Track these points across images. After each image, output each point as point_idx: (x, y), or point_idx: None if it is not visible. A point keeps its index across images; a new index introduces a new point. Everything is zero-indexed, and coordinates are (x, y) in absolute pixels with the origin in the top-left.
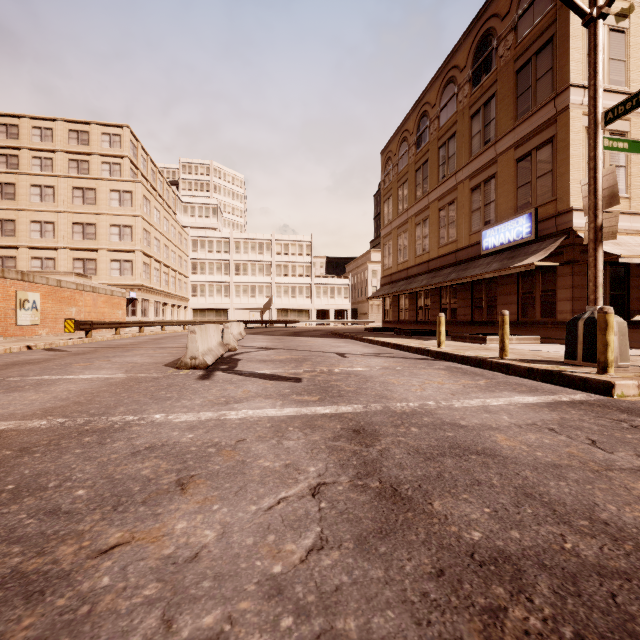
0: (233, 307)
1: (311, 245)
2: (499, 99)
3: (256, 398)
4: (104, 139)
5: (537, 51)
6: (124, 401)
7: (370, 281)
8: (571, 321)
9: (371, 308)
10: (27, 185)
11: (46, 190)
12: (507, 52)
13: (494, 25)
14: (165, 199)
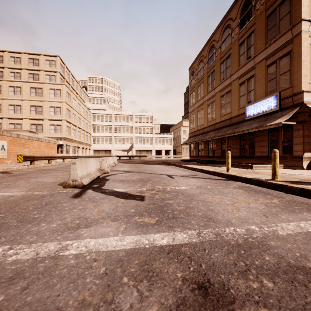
0: (113, 149)
1: (153, 118)
2: (256, 33)
3: (105, 220)
4: (46, 63)
5: (280, 3)
6: None
7: (182, 136)
8: None
9: (183, 149)
10: (7, 86)
11: (17, 89)
12: (261, 6)
13: None
14: (79, 94)
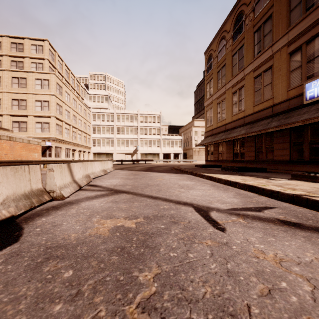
0: (116, 152)
1: (160, 117)
2: None
3: None
4: (32, 48)
5: None
6: None
7: (193, 137)
8: None
9: (194, 152)
10: None
11: None
12: None
13: None
14: (76, 89)
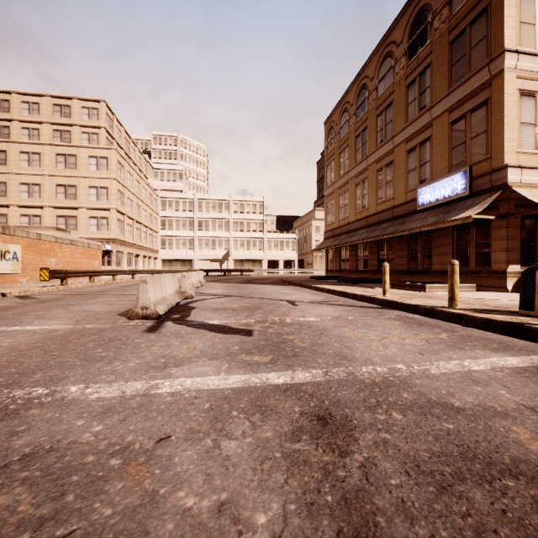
0: (196, 258)
1: (263, 205)
2: (434, 68)
3: (200, 359)
4: (84, 112)
5: (471, 21)
6: (48, 363)
7: (314, 236)
8: (527, 271)
9: (315, 259)
10: (17, 152)
11: (33, 156)
12: (442, 25)
13: (429, 1)
14: (138, 165)
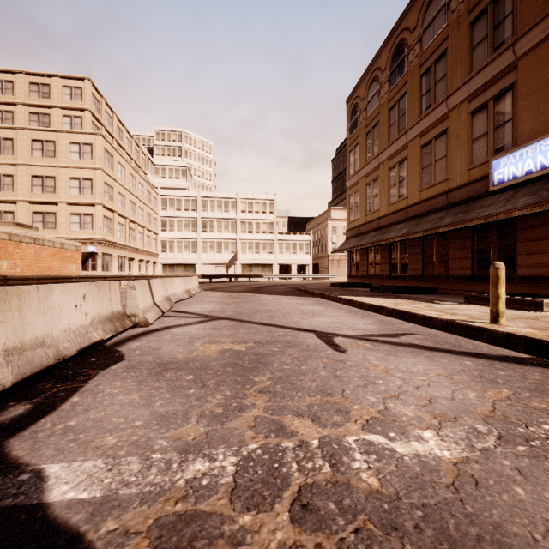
0: (200, 262)
1: (274, 203)
2: None
3: None
4: (65, 92)
5: None
6: None
7: (330, 237)
8: None
9: (331, 263)
10: None
11: (5, 142)
12: None
13: None
14: (134, 158)
